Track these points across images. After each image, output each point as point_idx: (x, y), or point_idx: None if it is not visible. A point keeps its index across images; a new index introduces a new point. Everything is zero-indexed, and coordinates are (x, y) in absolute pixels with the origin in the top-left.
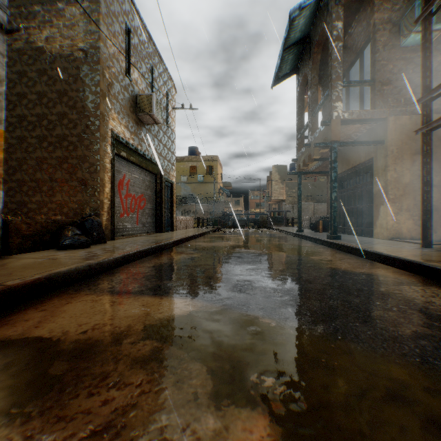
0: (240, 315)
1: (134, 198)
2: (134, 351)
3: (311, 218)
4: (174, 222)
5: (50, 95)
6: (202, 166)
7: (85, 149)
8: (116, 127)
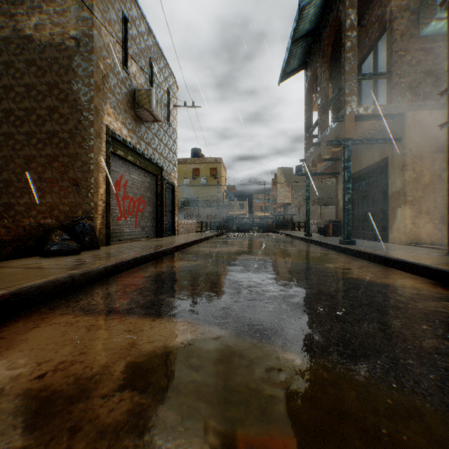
0: (252, 346)
1: (133, 200)
2: (104, 413)
3: (319, 221)
4: (176, 226)
5: (39, 87)
6: (206, 168)
7: (78, 146)
8: (112, 123)
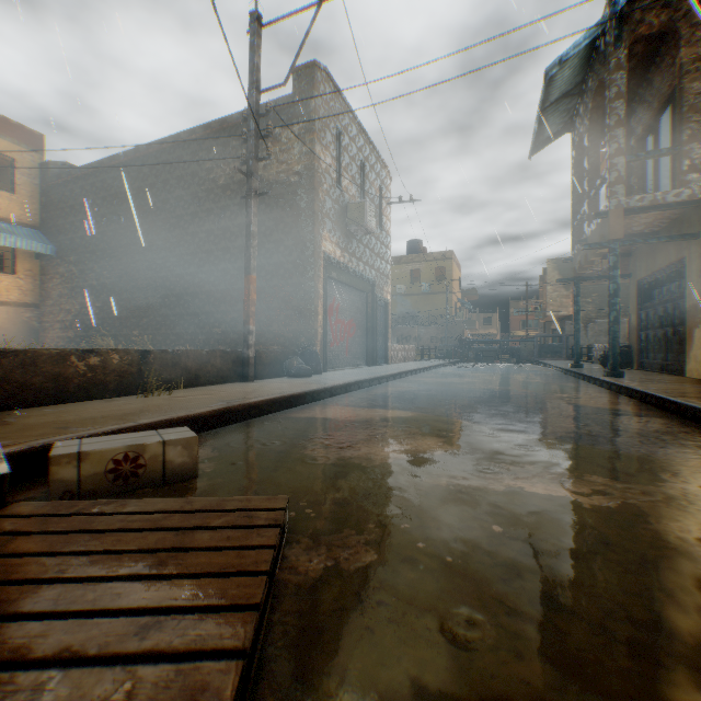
0: (446, 419)
1: (344, 324)
2: (379, 424)
3: (605, 346)
4: (389, 352)
5: (267, 223)
6: (429, 268)
7: (300, 276)
8: (328, 247)
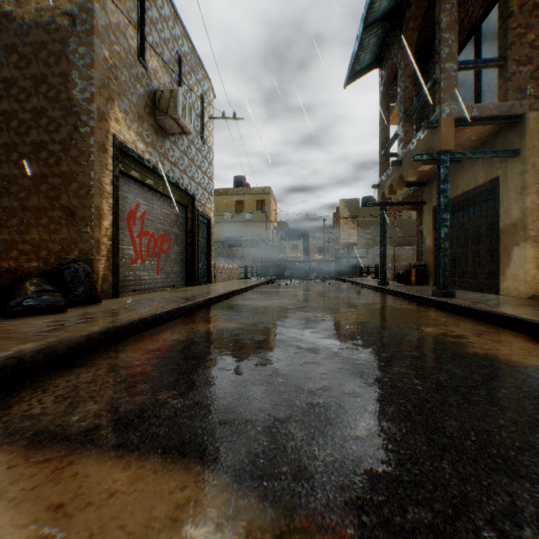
0: None
1: (153, 237)
2: None
3: (396, 266)
4: (212, 271)
5: (22, 83)
6: (251, 200)
7: (73, 162)
8: (122, 132)
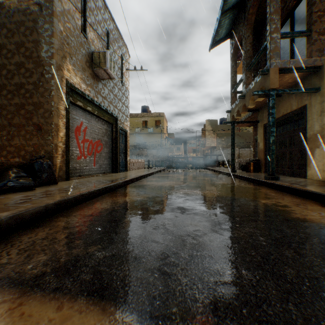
0: None
1: (91, 143)
2: None
3: (241, 160)
4: (128, 163)
5: (9, 47)
6: (152, 120)
7: (40, 96)
8: (72, 77)
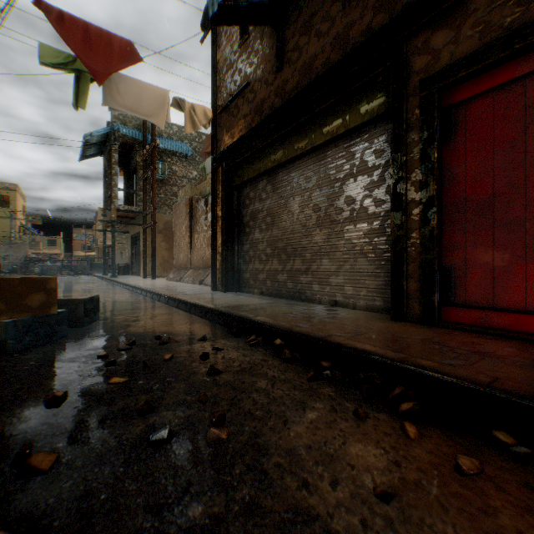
0: None
1: None
2: None
3: (124, 264)
4: None
5: None
6: None
7: None
8: None
